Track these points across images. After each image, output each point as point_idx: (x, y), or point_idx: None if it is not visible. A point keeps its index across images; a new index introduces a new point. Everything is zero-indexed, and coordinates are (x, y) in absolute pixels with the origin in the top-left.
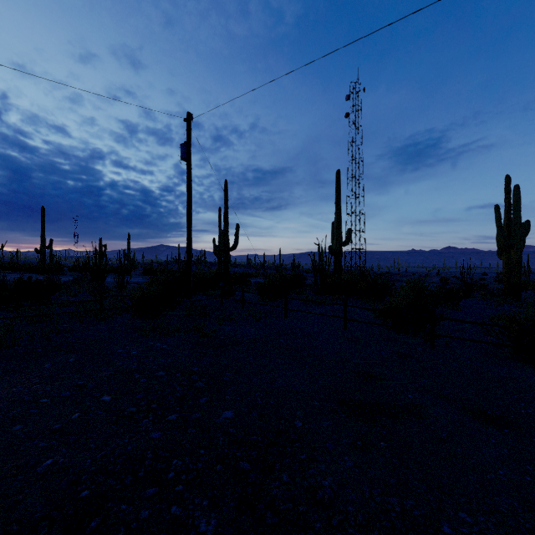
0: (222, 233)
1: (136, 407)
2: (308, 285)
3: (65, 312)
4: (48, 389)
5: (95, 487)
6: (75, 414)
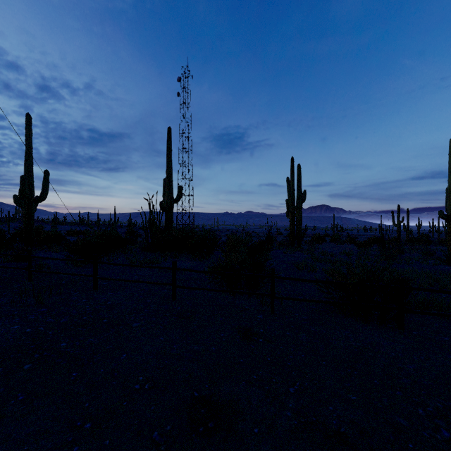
0: (21, 179)
1: None
2: (139, 242)
3: None
4: None
5: None
6: None
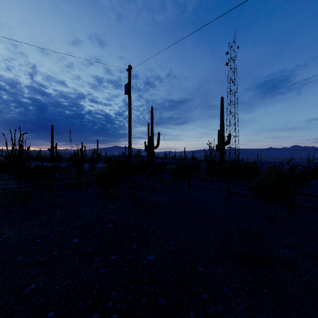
0: (150, 138)
1: (92, 248)
2: (202, 169)
3: (59, 184)
4: (42, 233)
5: (58, 309)
6: (55, 251)
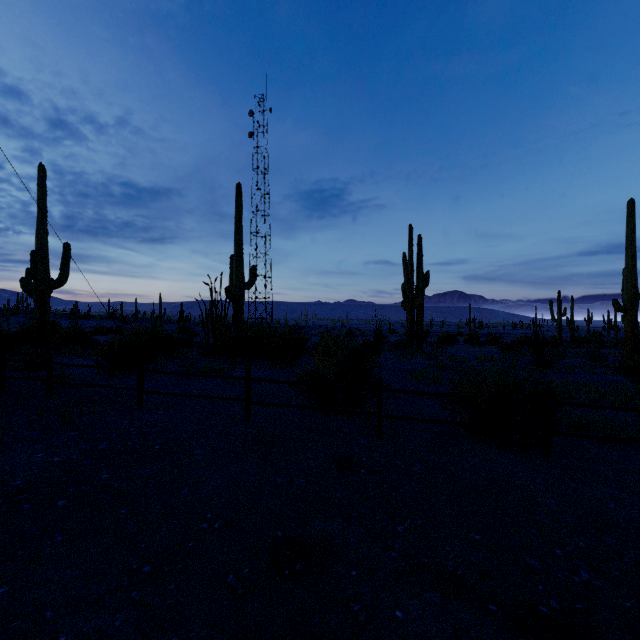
0: (32, 256)
1: None
2: (196, 343)
3: None
4: None
5: None
6: None
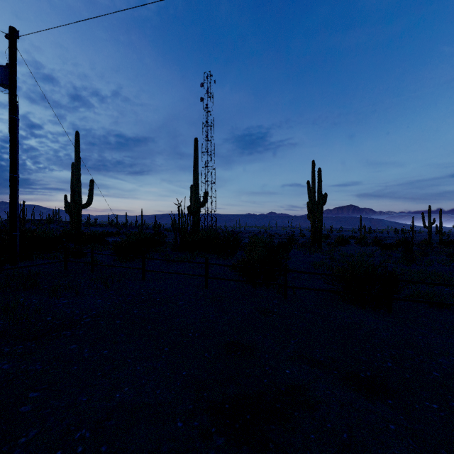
0: (72, 188)
1: None
2: (168, 243)
3: None
4: None
5: None
6: None
